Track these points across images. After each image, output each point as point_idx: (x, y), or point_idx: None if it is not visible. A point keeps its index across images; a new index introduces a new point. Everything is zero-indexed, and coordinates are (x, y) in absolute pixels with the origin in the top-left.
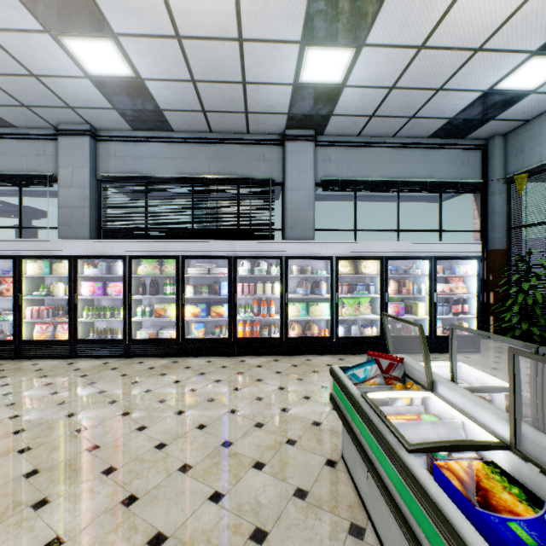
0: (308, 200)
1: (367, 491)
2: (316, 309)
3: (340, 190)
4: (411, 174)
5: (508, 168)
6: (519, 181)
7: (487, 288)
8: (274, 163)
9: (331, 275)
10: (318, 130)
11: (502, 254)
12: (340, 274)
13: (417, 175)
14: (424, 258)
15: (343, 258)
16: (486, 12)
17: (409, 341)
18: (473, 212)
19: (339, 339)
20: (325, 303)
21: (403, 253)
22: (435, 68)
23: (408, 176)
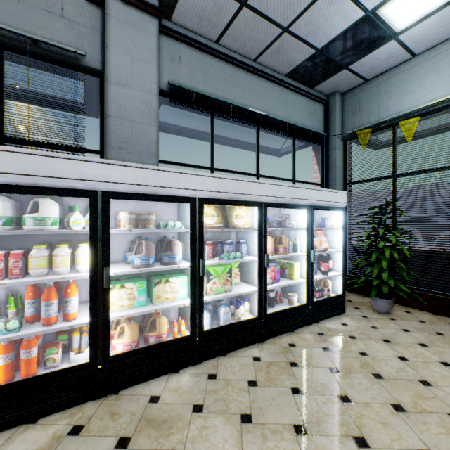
0: (148, 109)
1: None
2: (164, 289)
3: (196, 107)
4: (271, 111)
5: (346, 126)
6: (363, 136)
7: None
8: (84, 31)
9: (192, 230)
10: (164, 5)
11: None
12: (204, 227)
13: (276, 114)
14: (303, 207)
15: (210, 201)
16: None
17: (289, 315)
18: (314, 166)
19: (205, 336)
20: (180, 276)
21: (284, 199)
22: None
23: (268, 112)
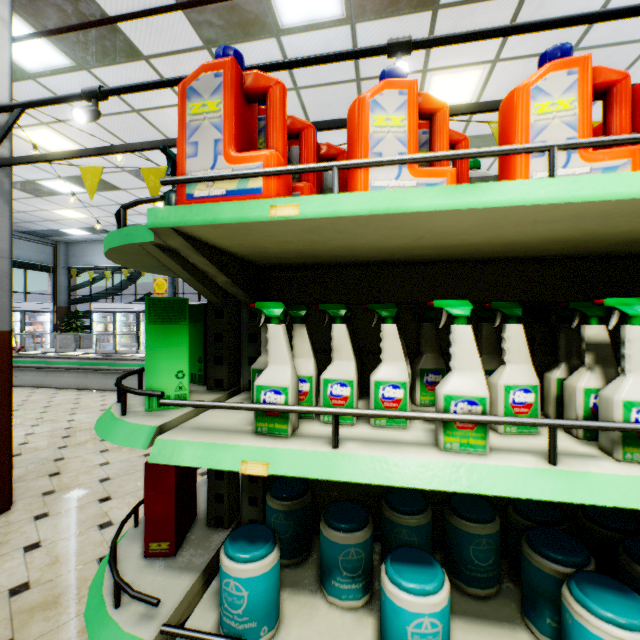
0: None
1: (17, 381)
2: None
3: None
4: None
5: (69, 262)
6: (74, 272)
7: (58, 329)
8: None
9: None
10: None
11: (66, 309)
12: None
13: None
14: (18, 311)
15: None
16: (54, 216)
17: None
18: (49, 282)
19: None
20: None
21: None
22: (29, 217)
23: None
